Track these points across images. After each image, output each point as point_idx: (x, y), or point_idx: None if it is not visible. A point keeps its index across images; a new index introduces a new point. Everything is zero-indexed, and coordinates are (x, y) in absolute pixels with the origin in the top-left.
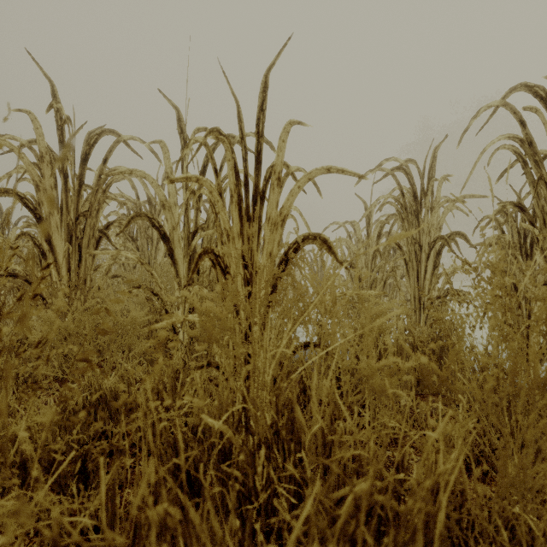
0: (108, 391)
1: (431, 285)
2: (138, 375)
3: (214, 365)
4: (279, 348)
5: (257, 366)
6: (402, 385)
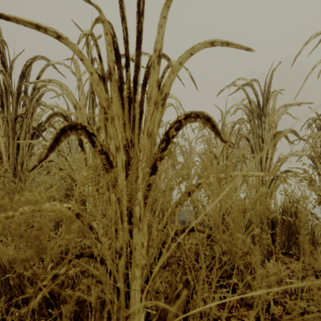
0: (6, 262)
1: (270, 166)
2: (53, 236)
3: (88, 254)
4: (159, 237)
5: (134, 258)
6: (262, 248)
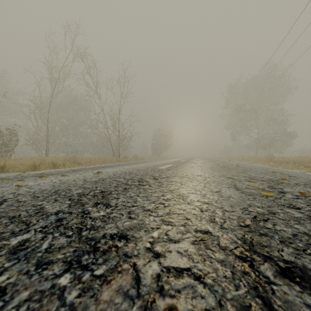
0: None
1: None
2: None
3: None
4: None
5: None
6: None
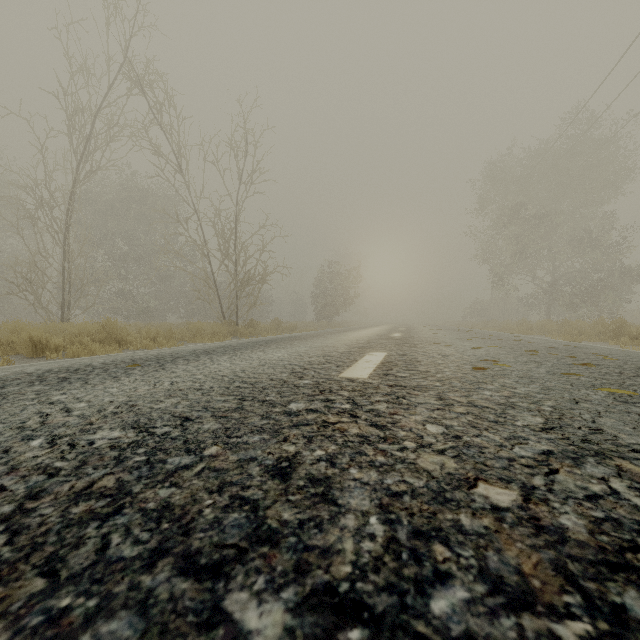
0: None
1: None
2: None
3: None
4: None
5: None
6: None
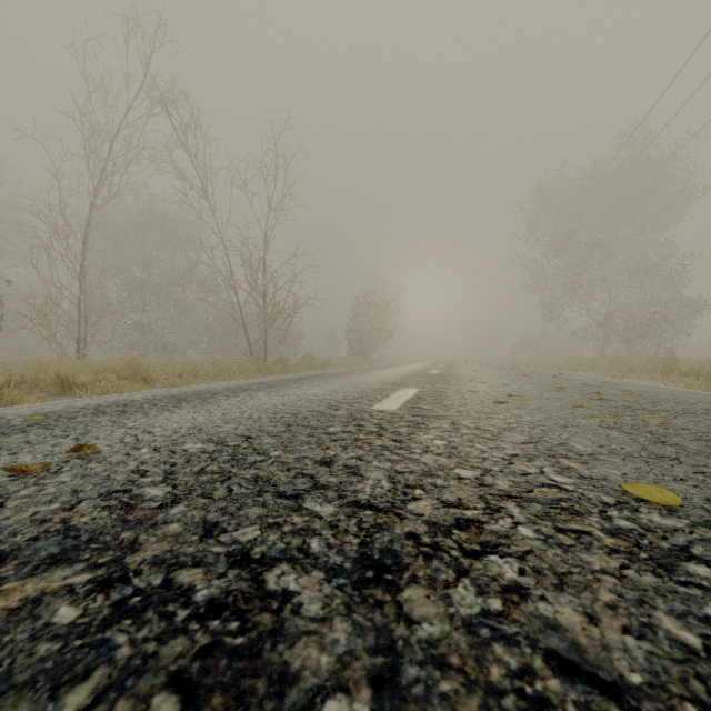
0: None
1: None
2: None
3: None
4: None
5: None
6: None
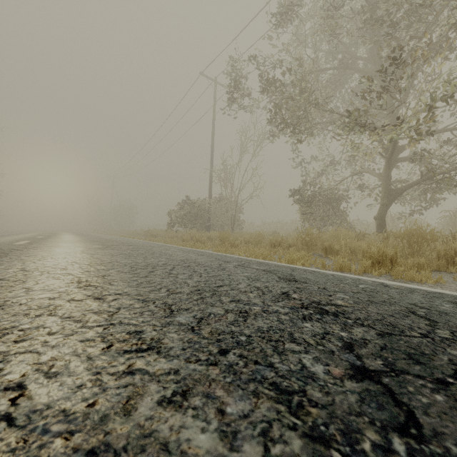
0: None
1: None
2: None
3: None
4: None
5: None
6: None
